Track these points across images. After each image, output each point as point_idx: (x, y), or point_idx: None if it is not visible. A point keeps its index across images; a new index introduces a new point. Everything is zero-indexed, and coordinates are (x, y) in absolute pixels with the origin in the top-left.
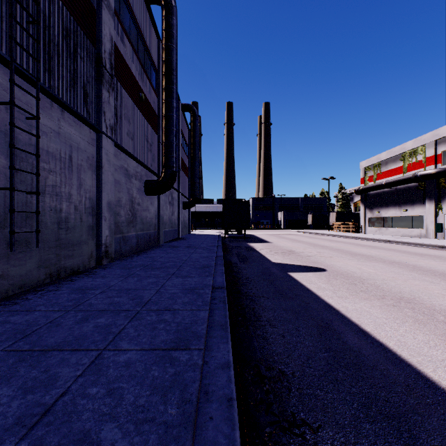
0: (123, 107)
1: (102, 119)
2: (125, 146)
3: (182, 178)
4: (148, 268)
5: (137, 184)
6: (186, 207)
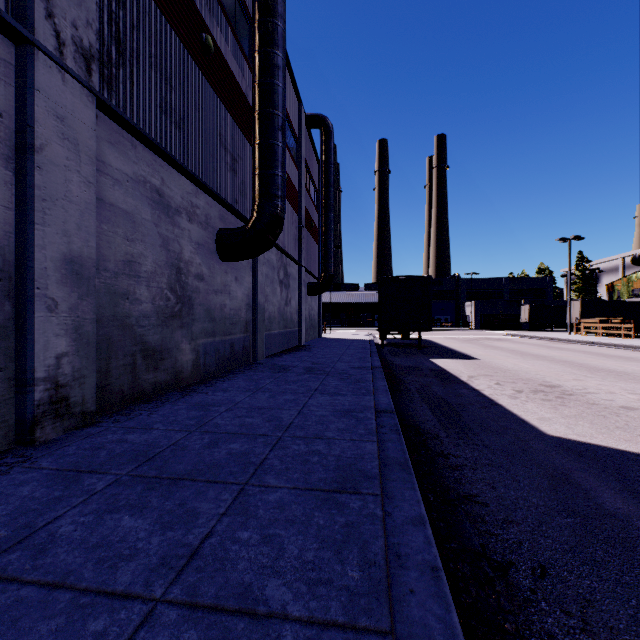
0: (147, 37)
1: (36, 5)
2: (155, 135)
3: (307, 242)
4: (140, 479)
5: (195, 232)
6: (313, 292)
